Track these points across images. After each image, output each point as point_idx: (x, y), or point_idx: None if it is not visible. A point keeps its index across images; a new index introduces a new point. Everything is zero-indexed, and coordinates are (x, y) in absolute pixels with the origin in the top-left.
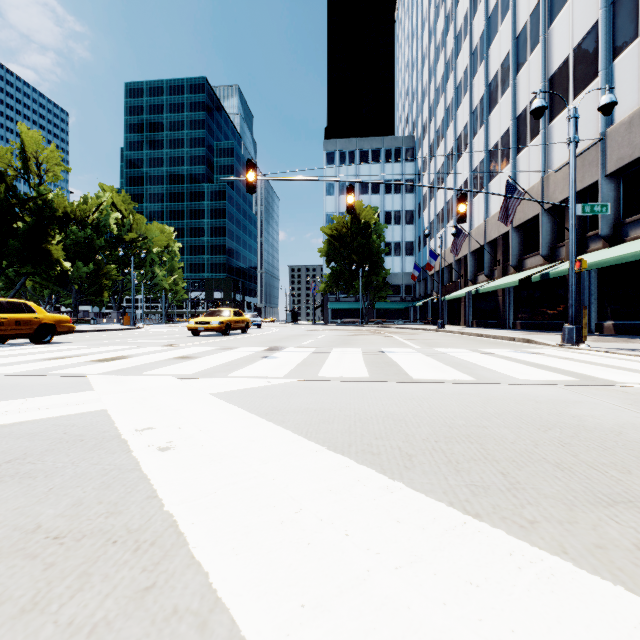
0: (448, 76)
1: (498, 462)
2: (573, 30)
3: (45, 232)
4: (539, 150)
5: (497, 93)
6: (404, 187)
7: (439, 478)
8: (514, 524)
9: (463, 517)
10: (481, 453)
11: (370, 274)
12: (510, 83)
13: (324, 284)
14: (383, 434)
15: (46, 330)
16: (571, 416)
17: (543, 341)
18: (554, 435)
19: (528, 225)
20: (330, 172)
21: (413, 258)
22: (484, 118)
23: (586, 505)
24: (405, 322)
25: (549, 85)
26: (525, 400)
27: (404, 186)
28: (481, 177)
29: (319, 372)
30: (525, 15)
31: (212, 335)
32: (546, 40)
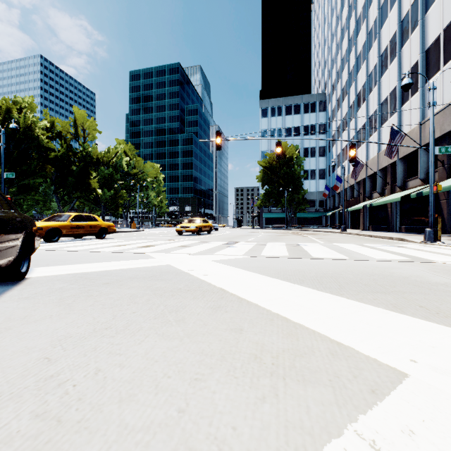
0: (351, 49)
1: (340, 283)
2: (443, 16)
3: (88, 172)
4: (418, 102)
5: (387, 61)
6: (318, 130)
7: (313, 285)
8: (335, 294)
9: (317, 291)
10: (334, 281)
11: (293, 193)
12: (396, 54)
13: (260, 200)
14: (293, 275)
15: (103, 231)
16: (389, 272)
17: (412, 239)
18: (373, 277)
19: (410, 156)
20: (264, 122)
21: (325, 181)
22: (377, 80)
23: (366, 292)
24: (319, 227)
25: (425, 55)
26: (370, 266)
27: (318, 129)
28: (375, 122)
29: (261, 253)
30: (407, 5)
31: (190, 235)
32: (423, 23)
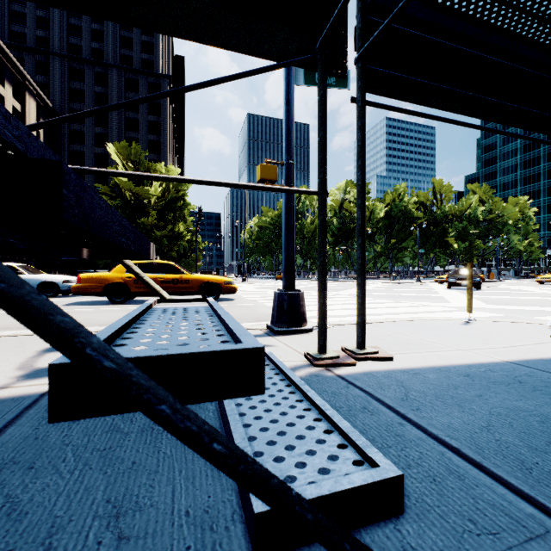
0: None
1: None
2: None
3: (446, 231)
4: None
5: None
6: None
7: None
8: None
9: None
10: None
11: None
12: None
13: None
14: None
15: None
16: None
17: None
18: None
19: None
20: None
21: None
22: None
23: None
24: None
25: None
26: None
27: None
28: None
29: None
30: None
31: None
32: None
